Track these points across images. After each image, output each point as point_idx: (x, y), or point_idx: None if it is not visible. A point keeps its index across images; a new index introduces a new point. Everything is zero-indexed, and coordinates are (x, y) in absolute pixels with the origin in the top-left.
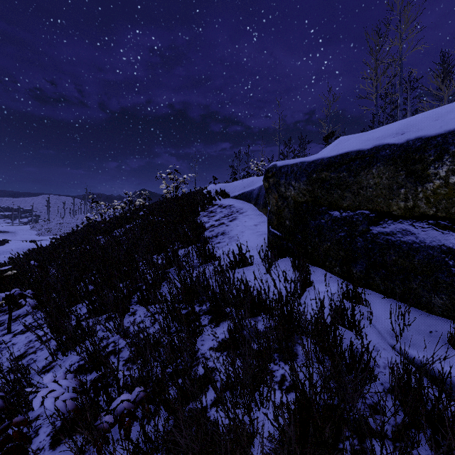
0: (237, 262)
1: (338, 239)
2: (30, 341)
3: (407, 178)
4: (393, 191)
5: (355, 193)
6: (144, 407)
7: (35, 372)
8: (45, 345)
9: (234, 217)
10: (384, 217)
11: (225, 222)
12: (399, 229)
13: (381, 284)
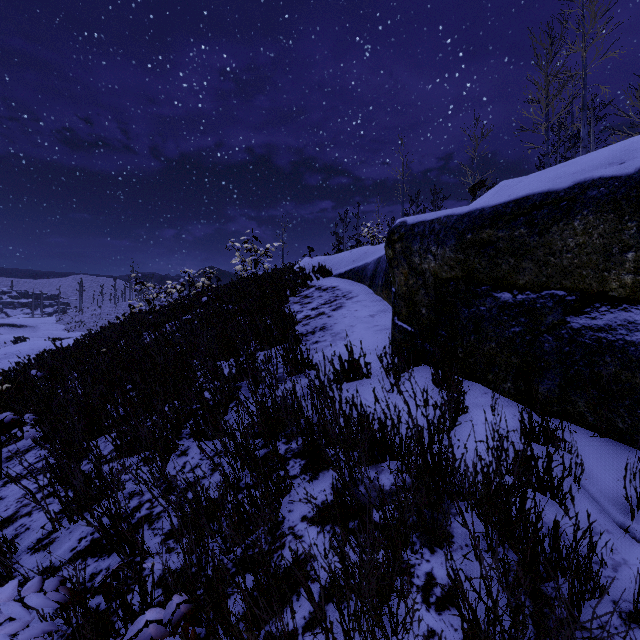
0: (346, 373)
1: (509, 337)
2: (25, 494)
3: None
4: (612, 257)
5: (540, 262)
6: (187, 632)
7: (24, 549)
8: (40, 505)
9: (339, 304)
10: (594, 300)
11: (326, 312)
12: (623, 320)
13: (589, 413)
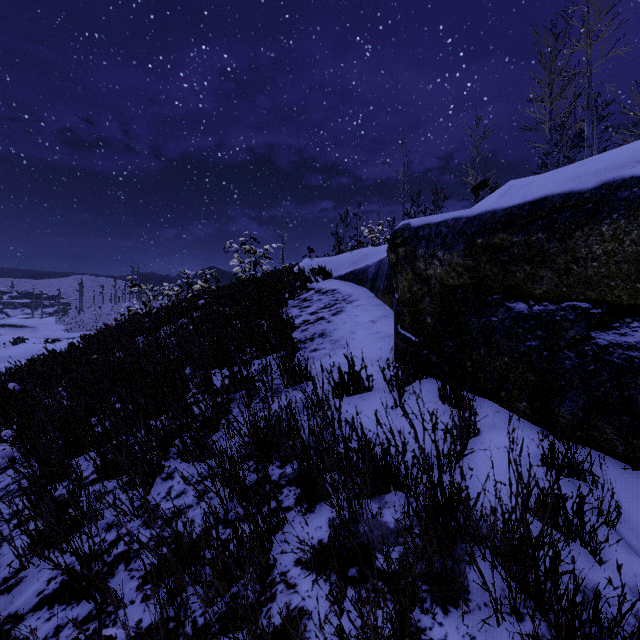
0: (346, 386)
1: (524, 351)
2: None
3: None
4: None
5: (560, 271)
6: None
7: None
8: (6, 541)
9: (339, 308)
10: (624, 315)
11: (326, 317)
12: None
13: (618, 442)
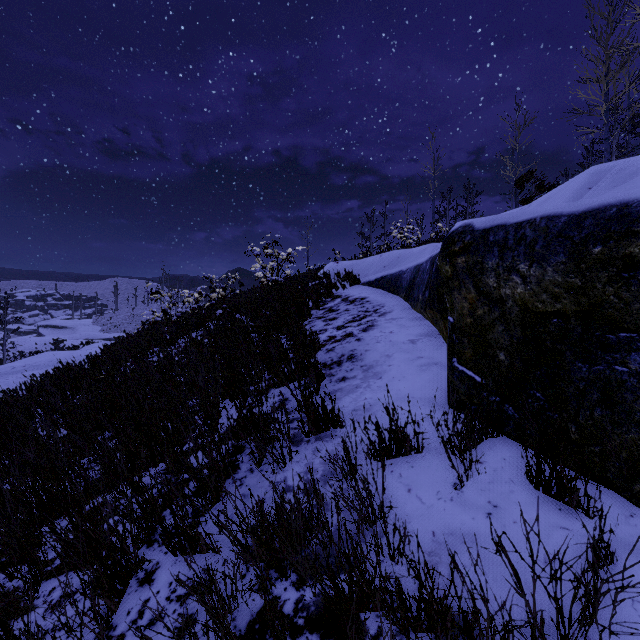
0: (387, 446)
1: None
2: None
3: None
4: None
5: None
6: None
7: None
8: None
9: (370, 322)
10: None
11: (355, 333)
12: None
13: None
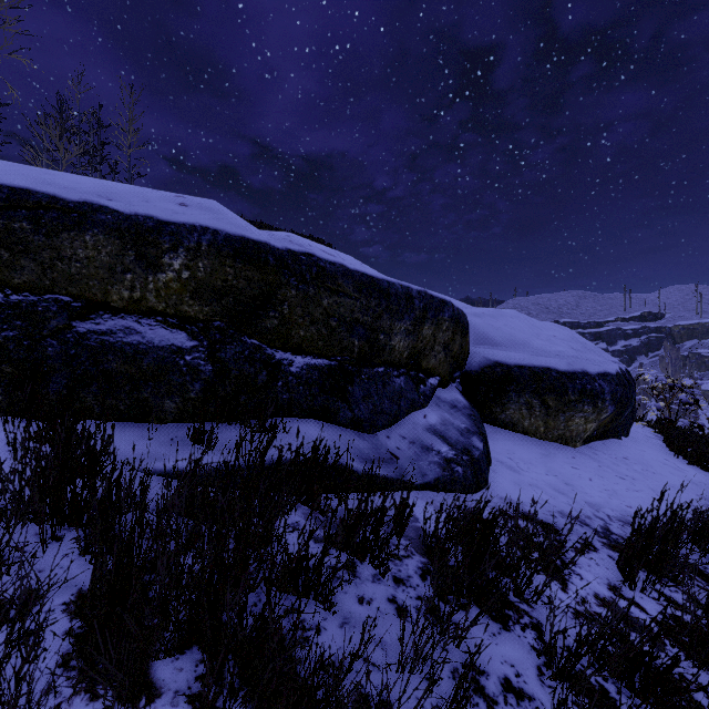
0: None
1: None
2: None
3: (138, 261)
4: (116, 274)
5: (45, 265)
6: None
7: None
8: None
9: None
10: (99, 309)
11: None
12: (122, 326)
13: (97, 405)
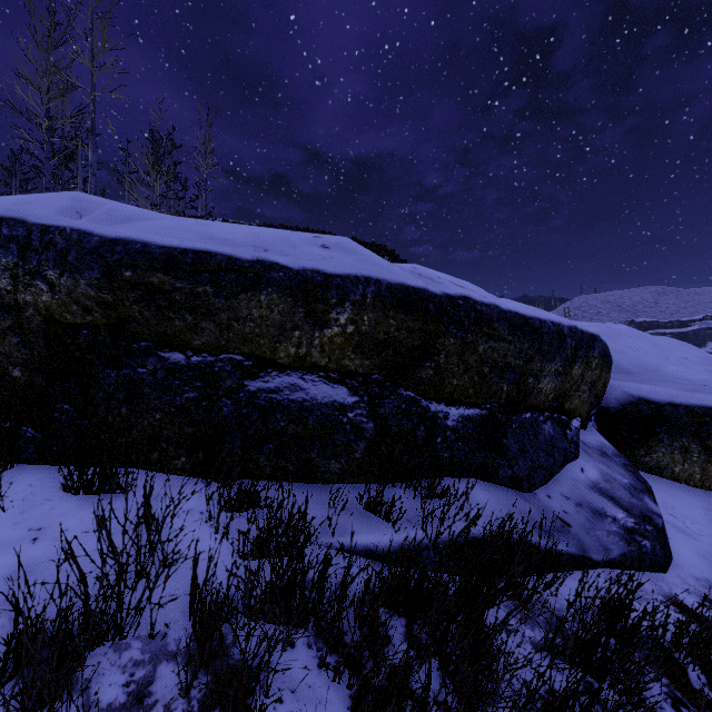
0: None
1: (181, 404)
2: None
3: (307, 318)
4: (285, 332)
5: (223, 326)
6: None
7: None
8: None
9: None
10: (268, 366)
11: None
12: (288, 383)
13: (268, 466)
